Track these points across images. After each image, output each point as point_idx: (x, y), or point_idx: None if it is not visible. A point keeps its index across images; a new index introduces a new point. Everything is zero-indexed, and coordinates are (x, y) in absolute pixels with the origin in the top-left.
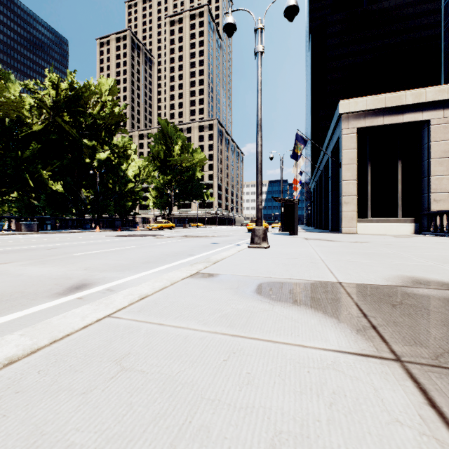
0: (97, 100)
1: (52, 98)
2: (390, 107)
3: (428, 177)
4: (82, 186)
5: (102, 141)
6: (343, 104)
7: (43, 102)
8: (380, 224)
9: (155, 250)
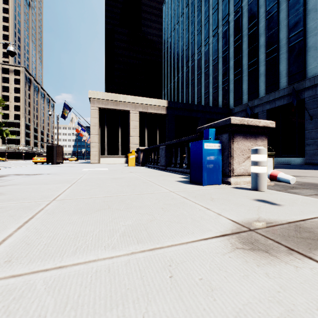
0: None
1: None
2: (114, 100)
3: (130, 136)
4: None
5: None
6: (91, 93)
7: None
8: (111, 158)
9: None
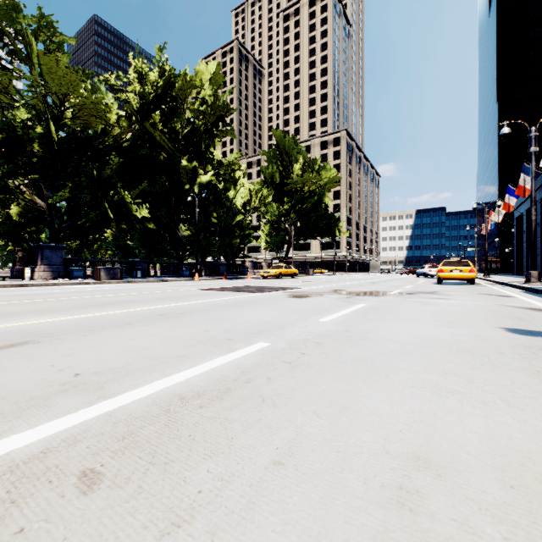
0: (196, 98)
1: (140, 96)
2: None
3: None
4: (180, 220)
5: (203, 158)
6: None
7: (128, 102)
8: None
9: (436, 443)
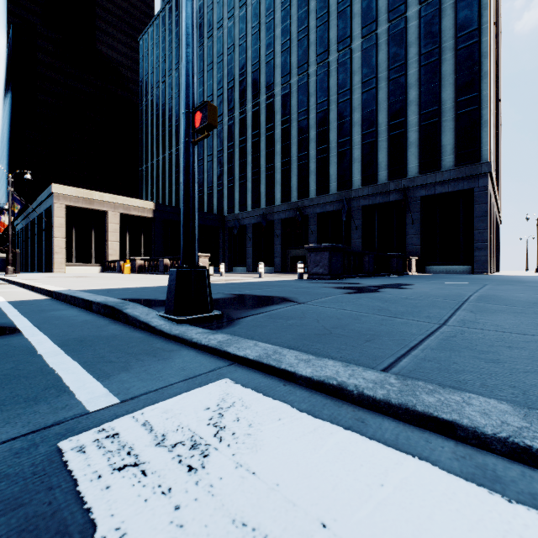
0: None
1: None
2: (87, 198)
3: (107, 241)
4: None
5: None
6: (55, 187)
7: None
8: (82, 267)
9: None
